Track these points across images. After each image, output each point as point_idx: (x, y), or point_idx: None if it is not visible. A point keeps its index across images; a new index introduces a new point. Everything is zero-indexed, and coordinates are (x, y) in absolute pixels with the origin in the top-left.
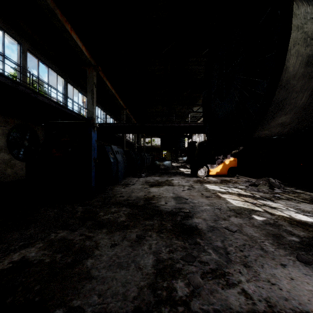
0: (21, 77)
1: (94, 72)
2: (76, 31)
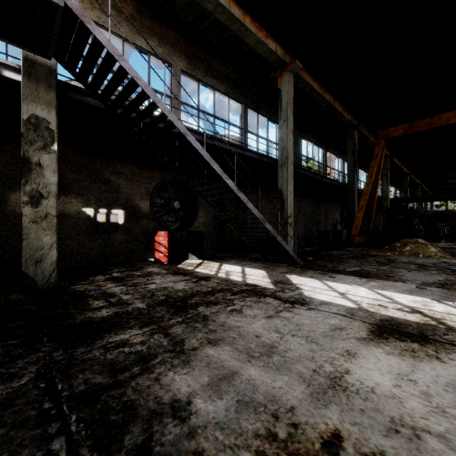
0: (343, 179)
1: (388, 160)
2: (376, 136)
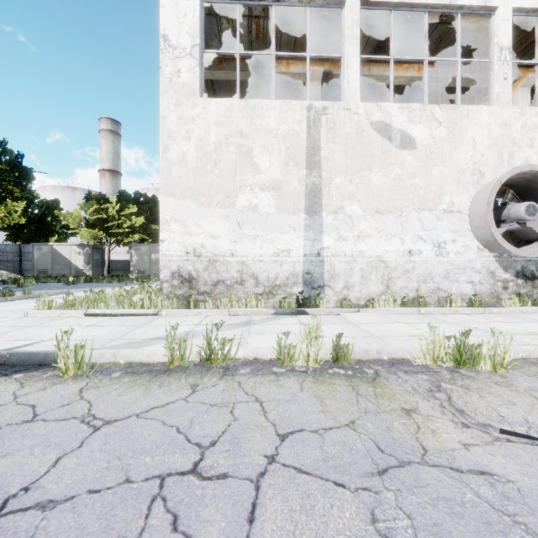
0: None
1: None
2: None
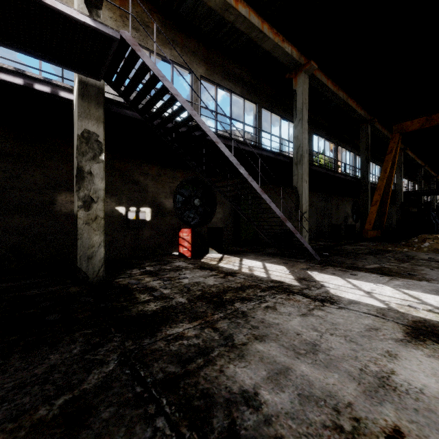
0: (354, 173)
1: (402, 153)
2: (388, 129)
